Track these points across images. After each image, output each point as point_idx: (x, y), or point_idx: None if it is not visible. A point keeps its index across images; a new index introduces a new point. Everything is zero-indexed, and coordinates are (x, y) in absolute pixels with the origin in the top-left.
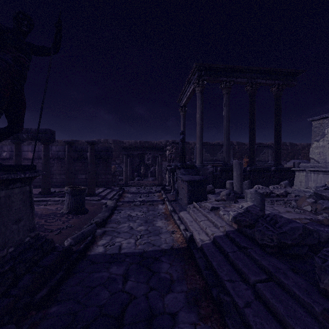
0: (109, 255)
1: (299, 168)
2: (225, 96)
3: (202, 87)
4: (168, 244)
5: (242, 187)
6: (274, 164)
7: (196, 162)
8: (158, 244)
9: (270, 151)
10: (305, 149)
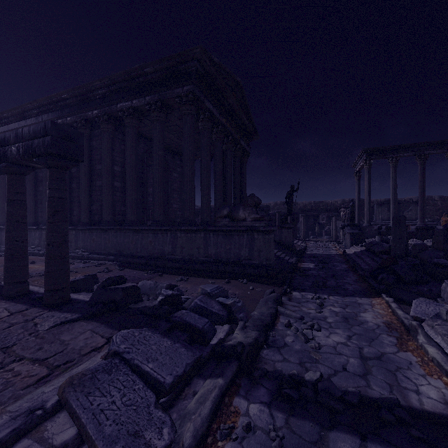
0: (313, 253)
1: None
2: (392, 169)
3: (369, 165)
4: (335, 254)
5: None
6: None
7: (375, 222)
8: (331, 253)
9: None
10: None
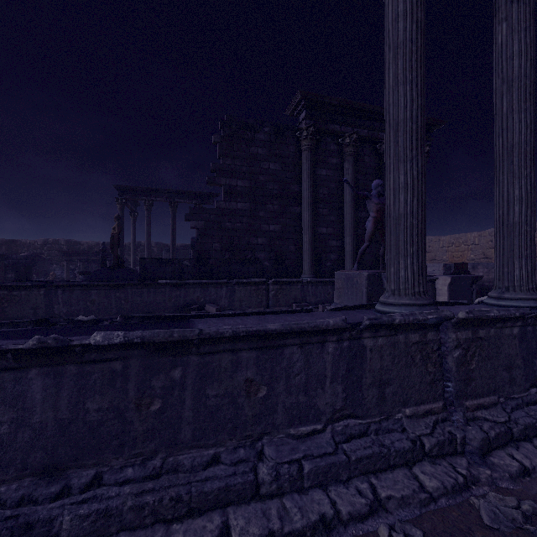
0: None
1: None
2: (146, 212)
3: (122, 204)
4: None
5: None
6: None
7: None
8: None
9: None
10: None
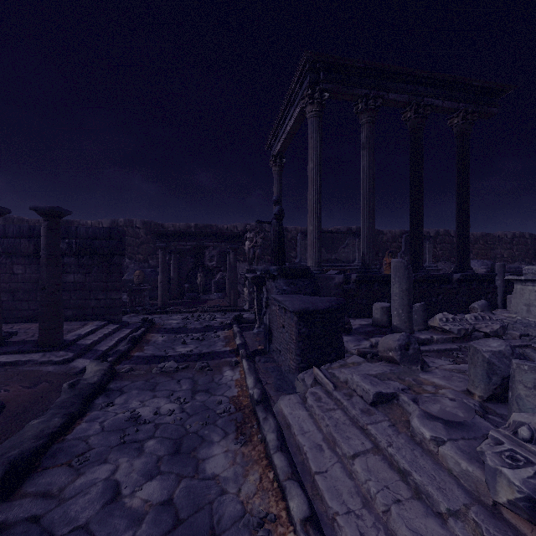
0: None
1: (525, 277)
2: (366, 127)
3: (321, 104)
4: None
5: (412, 319)
6: (457, 267)
7: (300, 264)
8: None
9: (427, 245)
10: (478, 242)
